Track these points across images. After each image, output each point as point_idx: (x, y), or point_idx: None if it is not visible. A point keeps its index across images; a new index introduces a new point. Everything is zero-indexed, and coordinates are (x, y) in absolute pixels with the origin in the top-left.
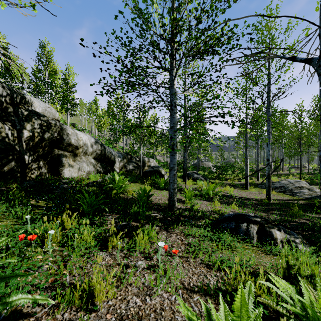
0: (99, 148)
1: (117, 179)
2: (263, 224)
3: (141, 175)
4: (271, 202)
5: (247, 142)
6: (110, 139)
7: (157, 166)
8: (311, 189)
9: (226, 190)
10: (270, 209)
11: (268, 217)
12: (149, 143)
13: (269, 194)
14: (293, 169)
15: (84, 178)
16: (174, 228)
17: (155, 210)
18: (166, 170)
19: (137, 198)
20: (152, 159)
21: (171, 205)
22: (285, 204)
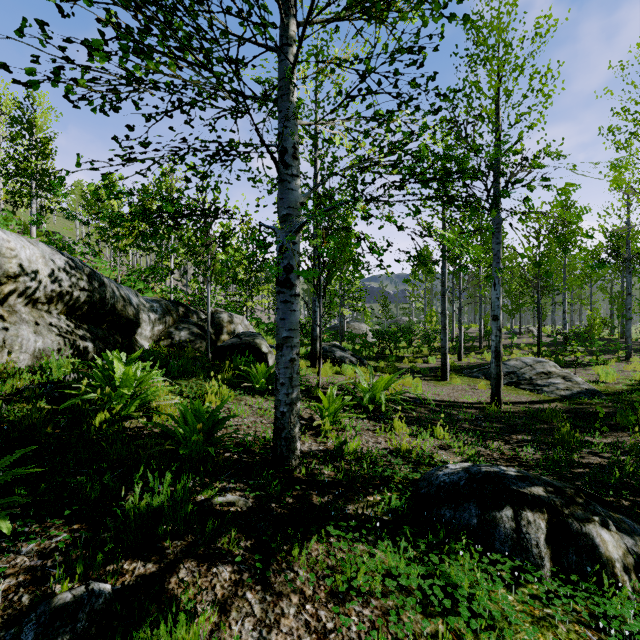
0: (83, 284)
1: (118, 374)
2: (558, 507)
3: (208, 357)
4: (503, 411)
5: (445, 281)
6: (139, 270)
7: (250, 334)
8: (568, 378)
9: (406, 384)
10: (509, 431)
11: (520, 457)
12: (236, 281)
13: (497, 392)
14: (514, 336)
15: (9, 375)
16: (291, 560)
17: (231, 473)
18: (273, 341)
19: (176, 434)
20: (239, 316)
21: (283, 452)
22: (531, 413)
